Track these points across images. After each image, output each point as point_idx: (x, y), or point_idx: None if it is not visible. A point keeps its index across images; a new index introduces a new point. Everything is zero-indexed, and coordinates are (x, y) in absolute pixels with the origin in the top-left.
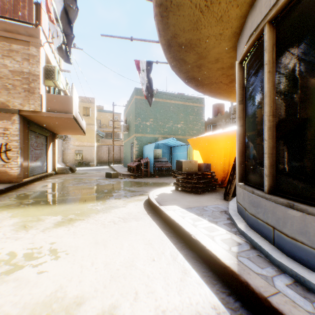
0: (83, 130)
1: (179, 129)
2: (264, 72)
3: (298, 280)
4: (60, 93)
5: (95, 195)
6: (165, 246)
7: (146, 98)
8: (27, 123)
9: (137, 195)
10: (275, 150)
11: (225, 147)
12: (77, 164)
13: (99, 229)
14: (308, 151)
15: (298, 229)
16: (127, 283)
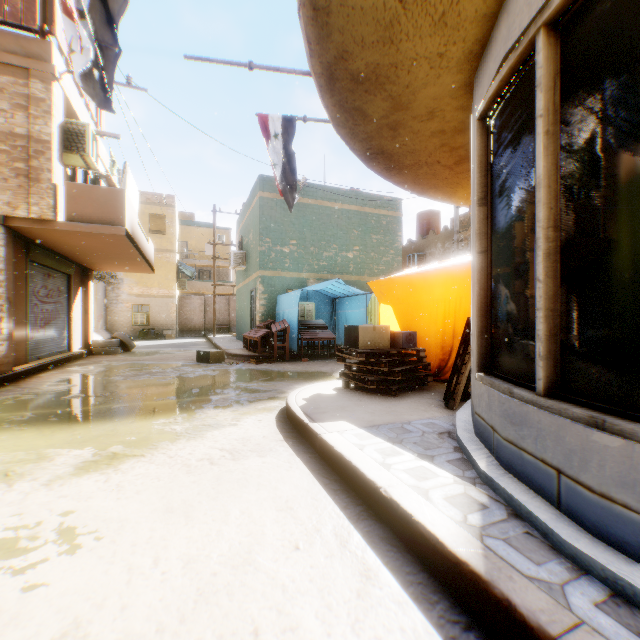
0: (150, 262)
1: (351, 262)
2: (536, 133)
3: (620, 591)
4: (100, 183)
5: (172, 399)
6: (322, 513)
7: (282, 195)
8: (24, 246)
9: (263, 398)
10: (561, 303)
11: (445, 299)
12: (136, 334)
13: (176, 476)
14: (637, 303)
15: (616, 475)
16: (236, 608)
